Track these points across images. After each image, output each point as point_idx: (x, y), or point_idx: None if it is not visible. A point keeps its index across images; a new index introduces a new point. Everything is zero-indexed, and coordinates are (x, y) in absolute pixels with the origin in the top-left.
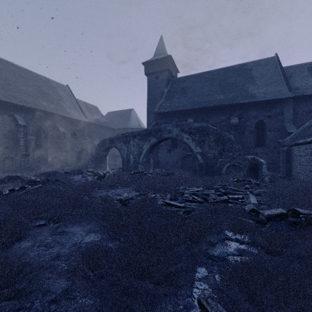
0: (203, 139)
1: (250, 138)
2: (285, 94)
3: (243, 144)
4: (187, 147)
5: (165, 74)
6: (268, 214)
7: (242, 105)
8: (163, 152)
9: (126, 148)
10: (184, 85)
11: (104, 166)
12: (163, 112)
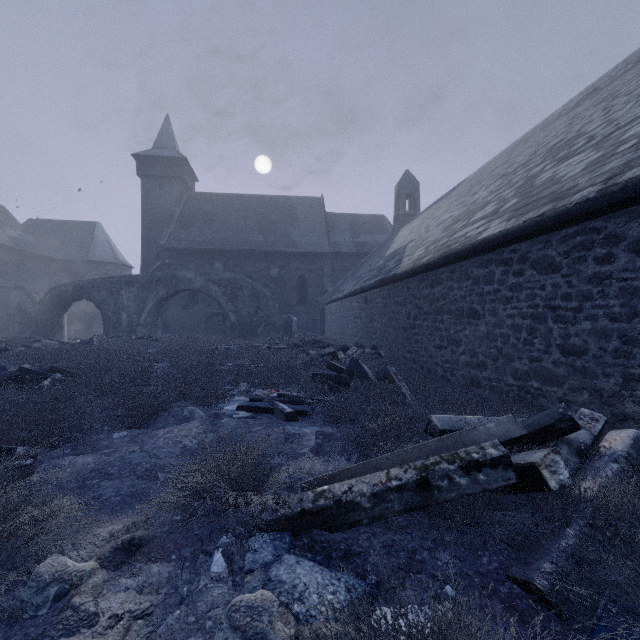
0: (236, 294)
1: (292, 294)
2: (325, 249)
3: (285, 301)
4: (214, 303)
5: (177, 185)
6: (276, 347)
7: (283, 253)
8: (175, 310)
9: (112, 301)
10: (208, 208)
11: (61, 333)
12: (176, 248)
